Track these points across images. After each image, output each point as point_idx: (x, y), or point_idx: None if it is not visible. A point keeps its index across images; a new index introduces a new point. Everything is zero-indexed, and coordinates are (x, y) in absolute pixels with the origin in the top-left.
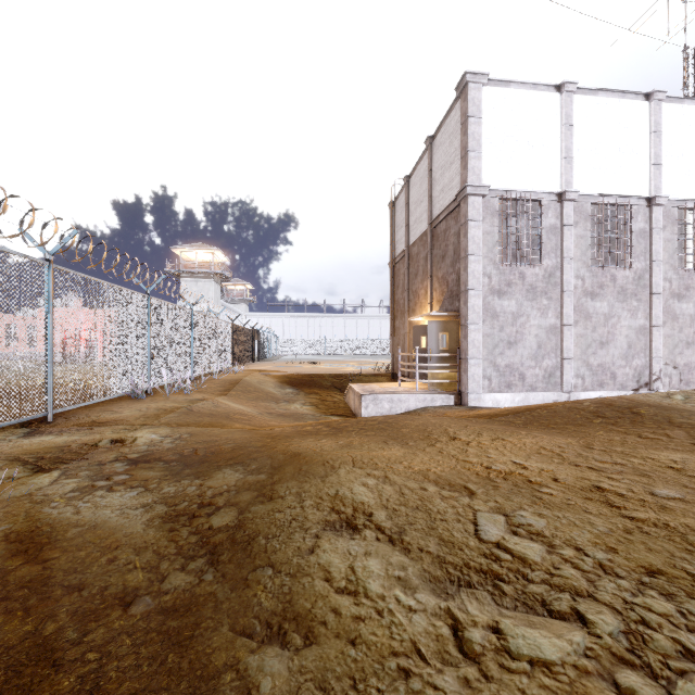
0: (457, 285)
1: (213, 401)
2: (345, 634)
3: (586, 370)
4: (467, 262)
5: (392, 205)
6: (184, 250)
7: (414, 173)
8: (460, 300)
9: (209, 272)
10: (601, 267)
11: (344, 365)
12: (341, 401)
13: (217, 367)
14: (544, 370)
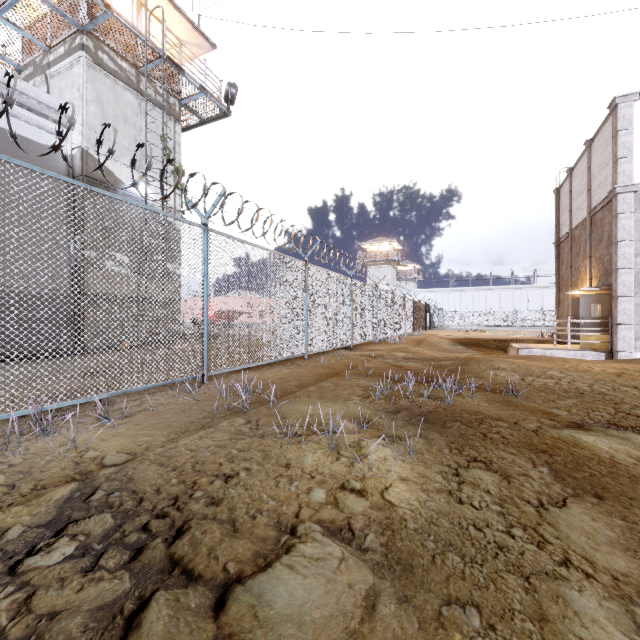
0: (610, 264)
1: (414, 348)
2: (492, 378)
3: None
4: (617, 247)
5: (557, 192)
6: (369, 245)
7: (576, 166)
8: (612, 277)
9: (387, 259)
10: None
11: (509, 333)
12: None
13: (405, 331)
14: None
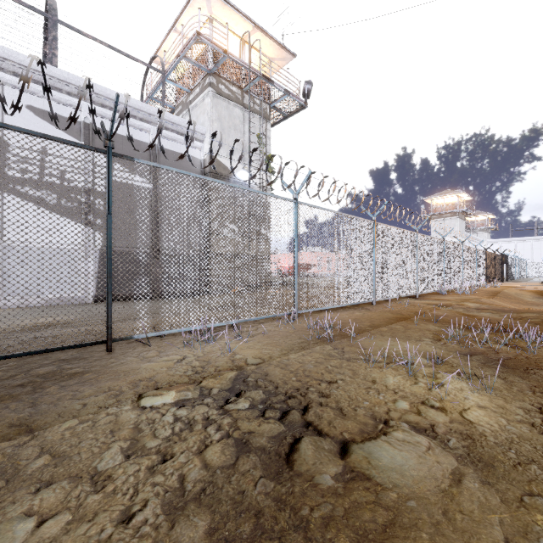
0: None
1: (488, 299)
2: None
3: None
4: None
5: None
6: (433, 198)
7: None
8: None
9: (454, 211)
10: None
11: None
12: None
13: (476, 283)
14: None
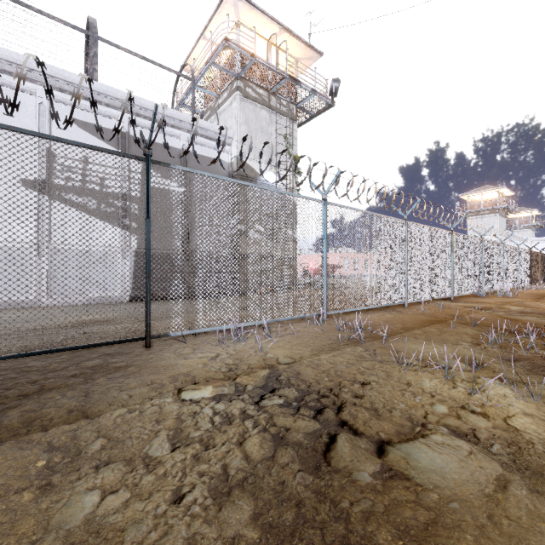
0: None
1: (532, 302)
2: None
3: None
4: None
5: None
6: (470, 195)
7: None
8: None
9: (493, 208)
10: None
11: None
12: None
13: (518, 284)
14: None
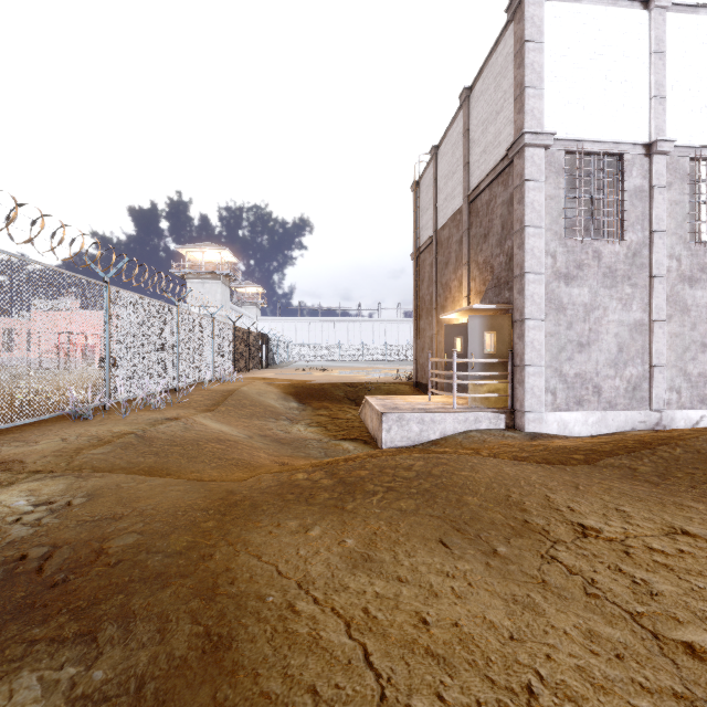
0: (507, 269)
1: (186, 421)
2: None
3: (683, 381)
4: (524, 236)
5: (415, 186)
6: (190, 249)
7: (444, 141)
8: (513, 288)
9: (216, 272)
10: (702, 243)
11: (360, 372)
12: (356, 417)
13: (213, 375)
14: (627, 381)
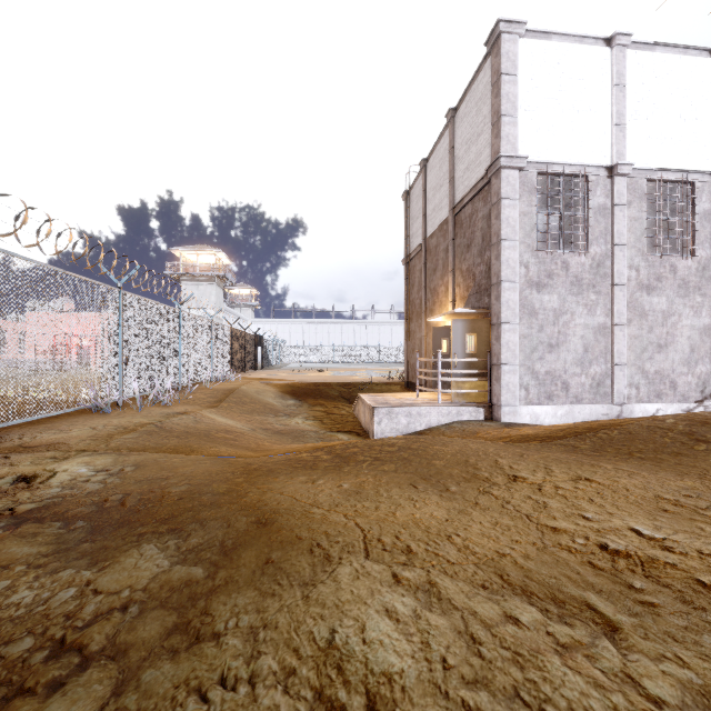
0: (487, 277)
1: (195, 415)
2: None
3: (642, 378)
4: (500, 248)
5: (406, 195)
6: (184, 251)
7: (432, 155)
8: (491, 294)
9: (210, 274)
10: (658, 256)
11: (354, 373)
12: (349, 413)
13: (212, 375)
14: (591, 378)
